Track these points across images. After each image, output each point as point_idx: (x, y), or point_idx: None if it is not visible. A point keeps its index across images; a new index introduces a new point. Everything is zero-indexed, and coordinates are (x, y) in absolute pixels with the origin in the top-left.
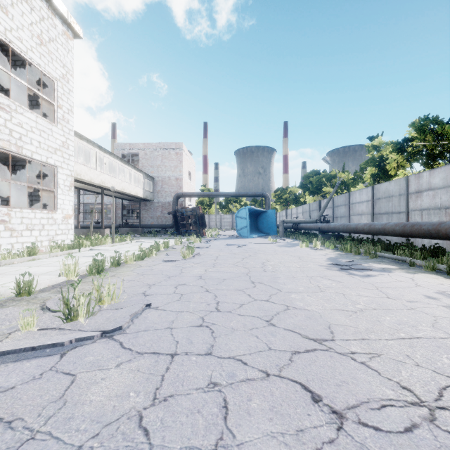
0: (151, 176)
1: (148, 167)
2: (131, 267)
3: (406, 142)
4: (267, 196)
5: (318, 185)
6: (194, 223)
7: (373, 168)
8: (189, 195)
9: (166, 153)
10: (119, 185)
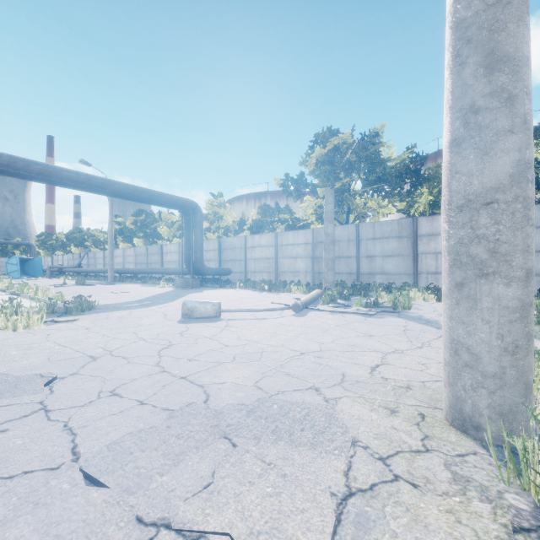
0: None
1: None
2: None
3: (122, 231)
4: (33, 246)
5: (81, 240)
6: None
7: None
8: None
9: None
10: None
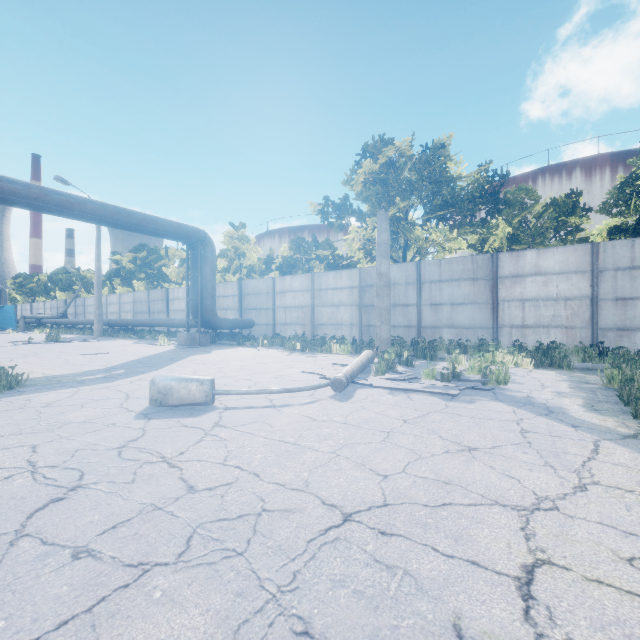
0: None
1: None
2: None
3: (119, 271)
4: (4, 290)
5: (68, 283)
6: None
7: None
8: None
9: None
10: None
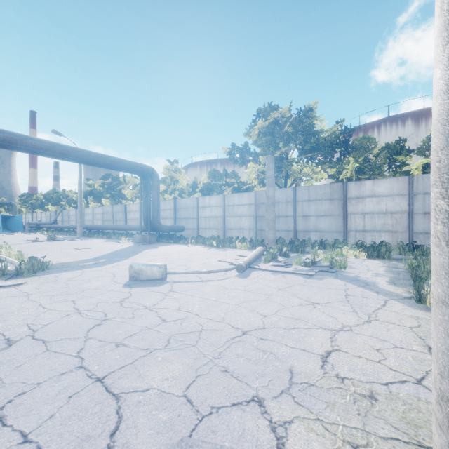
0: None
1: None
2: None
3: (92, 192)
4: (14, 205)
5: (57, 200)
6: None
7: None
8: None
9: None
10: None
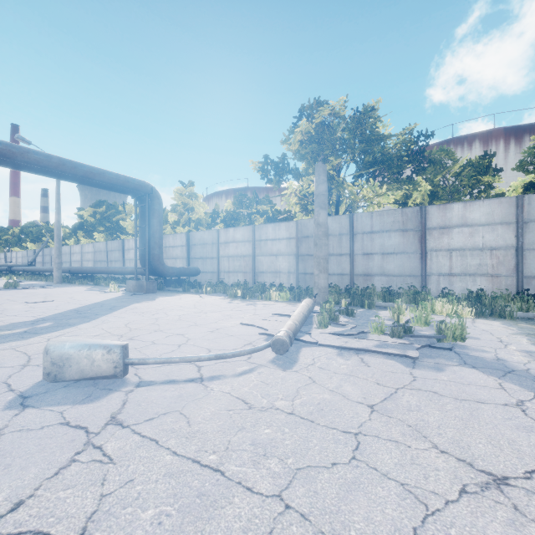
0: None
1: None
2: None
3: (82, 225)
4: None
5: (38, 235)
6: None
7: None
8: None
9: None
10: None
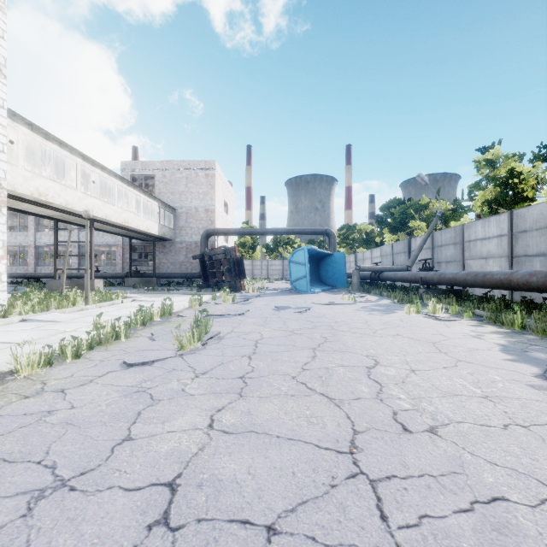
0: (172, 206)
1: (168, 194)
2: (3, 398)
3: None
4: (332, 234)
5: (402, 219)
6: (227, 272)
7: (486, 192)
8: (223, 233)
9: (193, 175)
10: (119, 215)
